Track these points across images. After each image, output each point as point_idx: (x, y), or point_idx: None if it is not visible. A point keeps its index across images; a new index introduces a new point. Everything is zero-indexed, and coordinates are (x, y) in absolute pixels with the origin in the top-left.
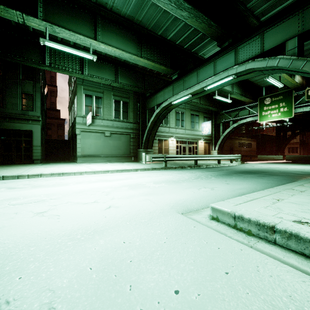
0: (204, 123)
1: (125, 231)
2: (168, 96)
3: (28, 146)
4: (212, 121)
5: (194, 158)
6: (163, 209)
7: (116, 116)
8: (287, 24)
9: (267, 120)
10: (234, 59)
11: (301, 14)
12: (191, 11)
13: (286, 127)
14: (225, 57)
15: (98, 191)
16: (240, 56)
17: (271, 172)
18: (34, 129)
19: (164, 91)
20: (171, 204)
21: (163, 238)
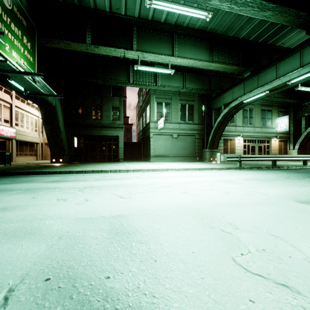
0: (279, 119)
1: (259, 206)
2: (238, 94)
3: (116, 148)
4: (289, 115)
5: (273, 158)
6: (276, 198)
7: (182, 119)
8: None
9: None
10: None
11: None
12: (275, 9)
13: None
14: None
15: (202, 183)
16: None
17: None
18: (120, 135)
19: (233, 90)
20: (279, 195)
21: (296, 213)
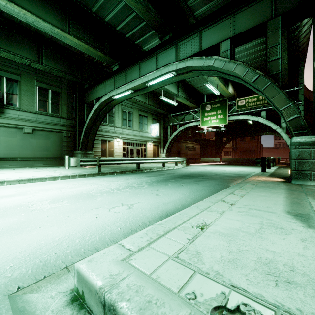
0: (153, 125)
1: None
2: (109, 89)
3: None
4: (161, 123)
5: (137, 161)
6: None
7: (42, 109)
8: (221, 27)
9: (207, 125)
10: (175, 55)
11: (233, 18)
12: None
13: (223, 133)
14: (167, 52)
15: None
16: (181, 54)
17: (208, 175)
18: None
19: (105, 83)
20: (12, 261)
21: None
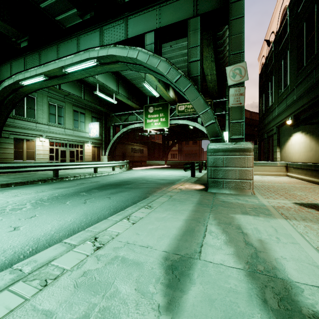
0: (92, 124)
1: None
2: (17, 72)
3: None
4: (102, 123)
5: (53, 167)
6: None
7: None
8: (147, 17)
9: (150, 128)
10: (99, 41)
11: (158, 10)
12: None
13: (169, 136)
14: (90, 35)
15: None
16: (105, 40)
17: (136, 183)
18: None
19: (11, 63)
20: None
21: None
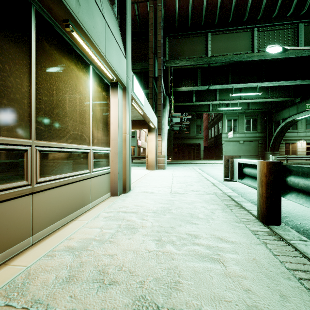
0: None
1: None
2: (292, 112)
3: (198, 151)
4: None
5: None
6: None
7: (247, 130)
8: None
9: None
10: None
11: None
12: (301, 81)
13: None
14: None
15: None
16: None
17: None
18: (201, 142)
19: (289, 109)
20: None
21: None
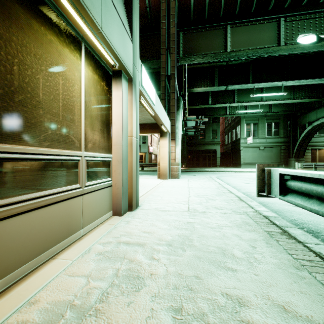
0: None
1: None
2: (320, 115)
3: (214, 158)
4: None
5: None
6: None
7: (268, 135)
8: None
9: None
10: None
11: None
12: None
13: None
14: None
15: None
16: None
17: None
18: (217, 149)
19: (316, 111)
20: None
21: None
